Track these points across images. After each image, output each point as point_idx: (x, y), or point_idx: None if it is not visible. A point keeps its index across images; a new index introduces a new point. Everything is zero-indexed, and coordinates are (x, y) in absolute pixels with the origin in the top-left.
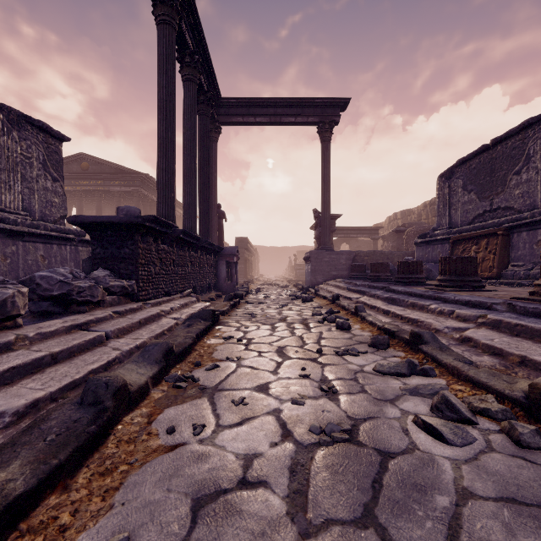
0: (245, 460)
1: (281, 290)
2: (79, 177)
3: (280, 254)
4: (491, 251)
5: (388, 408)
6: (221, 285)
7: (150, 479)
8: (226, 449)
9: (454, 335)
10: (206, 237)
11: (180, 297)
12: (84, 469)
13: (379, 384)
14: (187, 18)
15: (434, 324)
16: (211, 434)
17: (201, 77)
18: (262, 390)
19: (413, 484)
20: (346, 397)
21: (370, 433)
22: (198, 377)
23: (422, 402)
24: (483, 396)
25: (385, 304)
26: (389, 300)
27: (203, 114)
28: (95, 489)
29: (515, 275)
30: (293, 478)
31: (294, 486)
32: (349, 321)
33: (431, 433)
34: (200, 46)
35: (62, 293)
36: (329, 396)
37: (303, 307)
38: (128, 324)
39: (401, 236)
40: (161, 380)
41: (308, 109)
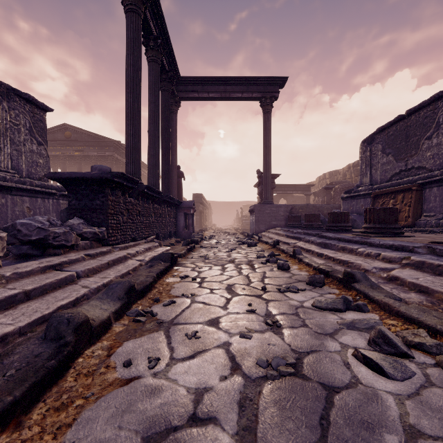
0: (196, 394)
1: (230, 237)
2: (63, 144)
3: (229, 208)
4: (406, 204)
5: (328, 342)
6: (180, 232)
7: (103, 415)
8: (179, 383)
9: (382, 274)
10: (168, 192)
11: (145, 243)
12: (41, 404)
13: (318, 318)
14: (151, 8)
15: (363, 265)
16: (165, 367)
17: (163, 59)
18: (213, 324)
19: (360, 421)
20: (289, 331)
21: (314, 366)
22: (156, 312)
23: (359, 336)
24: (415, 330)
25: (318, 248)
26: (322, 245)
27: (165, 90)
28: (49, 425)
29: (427, 224)
30: (242, 414)
31: (243, 422)
32: (288, 262)
33: (371, 367)
34: (162, 32)
35: (39, 238)
36: (273, 330)
37: (248, 251)
38: (98, 265)
39: (329, 192)
40: (123, 315)
41: (252, 86)
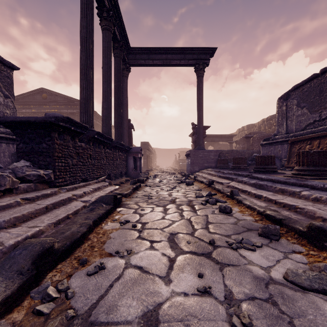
0: None
1: (170, 176)
2: (40, 104)
3: (169, 153)
4: (323, 148)
5: None
6: (130, 173)
7: None
8: None
9: None
10: (119, 140)
11: (96, 183)
12: None
13: (311, 315)
14: None
15: (318, 212)
16: None
17: (115, 30)
18: None
19: None
20: None
21: None
22: (72, 291)
23: None
24: None
25: (253, 189)
26: (256, 185)
27: (117, 56)
28: None
29: None
30: None
31: None
32: (227, 203)
33: None
34: (114, 7)
35: None
36: None
37: (187, 189)
38: (31, 210)
39: (249, 140)
40: (23, 298)
41: (188, 55)
